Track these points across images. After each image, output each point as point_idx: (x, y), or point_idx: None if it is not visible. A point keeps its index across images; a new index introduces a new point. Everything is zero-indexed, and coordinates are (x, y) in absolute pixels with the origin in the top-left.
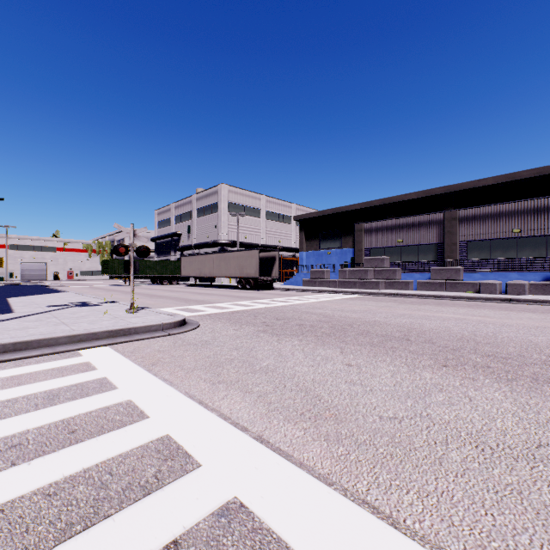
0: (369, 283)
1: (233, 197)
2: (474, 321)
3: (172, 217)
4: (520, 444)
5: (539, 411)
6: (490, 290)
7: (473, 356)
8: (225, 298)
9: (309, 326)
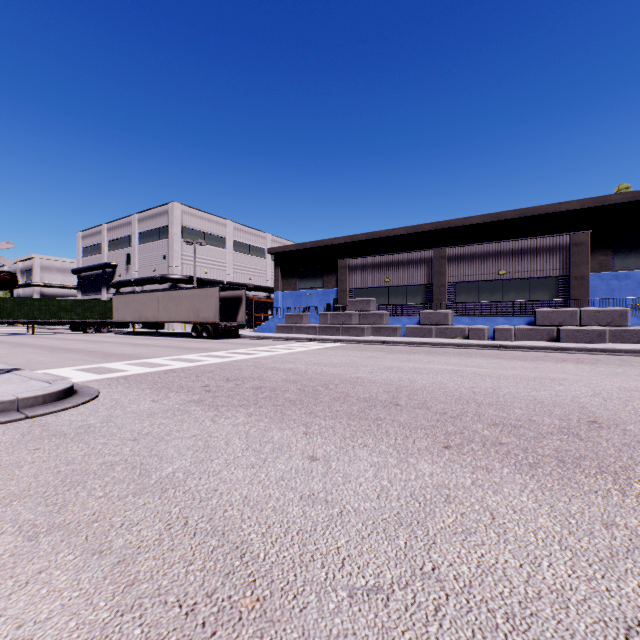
0: (354, 329)
1: (189, 220)
2: (470, 374)
3: (103, 243)
4: (599, 633)
5: (591, 529)
6: (478, 336)
7: (478, 426)
8: (167, 351)
9: (270, 390)
